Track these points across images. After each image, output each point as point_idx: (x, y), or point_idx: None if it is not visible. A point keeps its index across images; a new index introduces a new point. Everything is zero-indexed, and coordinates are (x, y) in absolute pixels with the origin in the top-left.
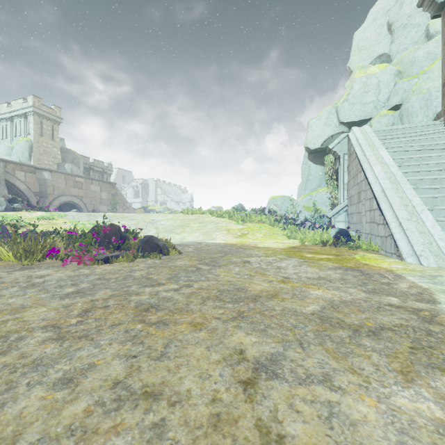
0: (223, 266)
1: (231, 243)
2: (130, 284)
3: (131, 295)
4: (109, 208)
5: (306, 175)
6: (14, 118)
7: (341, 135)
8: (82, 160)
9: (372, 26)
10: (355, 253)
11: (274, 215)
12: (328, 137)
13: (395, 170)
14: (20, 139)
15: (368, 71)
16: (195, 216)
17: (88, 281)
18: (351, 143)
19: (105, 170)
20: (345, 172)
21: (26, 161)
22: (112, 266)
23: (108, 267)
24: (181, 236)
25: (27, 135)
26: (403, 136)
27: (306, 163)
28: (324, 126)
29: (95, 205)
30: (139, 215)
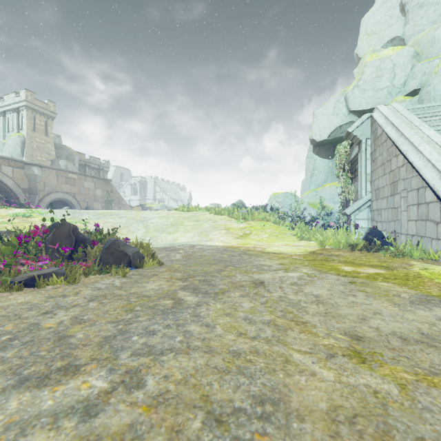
0: (221, 295)
1: (232, 246)
2: None
3: None
4: (104, 205)
5: (311, 169)
6: (6, 113)
7: (362, 116)
8: (77, 156)
9: (382, 8)
10: (408, 263)
11: (276, 212)
12: (336, 127)
13: None
14: (12, 134)
15: (381, 54)
16: (190, 213)
17: None
18: (378, 124)
19: (101, 166)
20: (368, 160)
21: (18, 157)
22: (31, 295)
23: (21, 297)
24: (173, 235)
25: (20, 130)
26: None
27: (311, 156)
28: (331, 116)
29: (89, 202)
30: (130, 212)
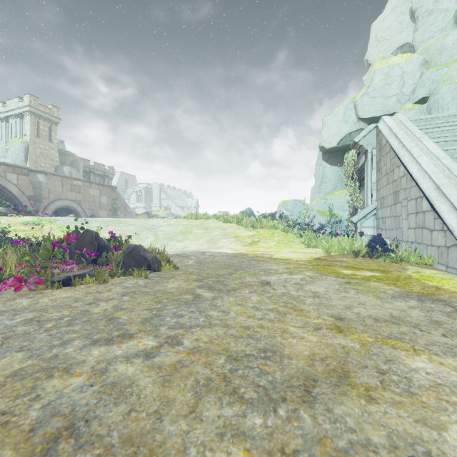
0: (233, 292)
1: (241, 253)
2: (71, 337)
3: (52, 373)
4: (109, 213)
5: (321, 177)
6: (9, 118)
7: (368, 127)
8: (82, 163)
9: (392, 14)
10: (404, 268)
11: (285, 220)
12: (345, 135)
13: (448, 161)
14: (15, 140)
15: (390, 62)
16: (199, 221)
17: (4, 329)
18: (382, 134)
19: (106, 173)
20: (374, 169)
21: (21, 164)
22: (71, 292)
23: (64, 293)
24: (182, 243)
25: (23, 136)
26: (447, 125)
27: (321, 163)
28: (341, 123)
29: (94, 210)
30: (138, 220)
